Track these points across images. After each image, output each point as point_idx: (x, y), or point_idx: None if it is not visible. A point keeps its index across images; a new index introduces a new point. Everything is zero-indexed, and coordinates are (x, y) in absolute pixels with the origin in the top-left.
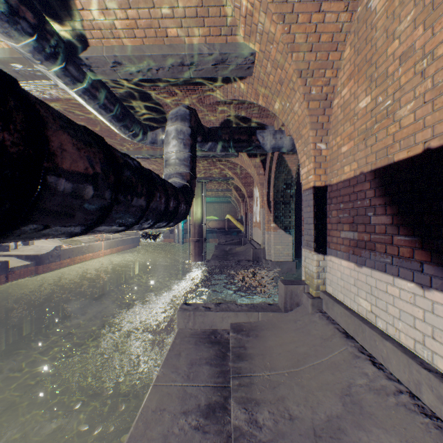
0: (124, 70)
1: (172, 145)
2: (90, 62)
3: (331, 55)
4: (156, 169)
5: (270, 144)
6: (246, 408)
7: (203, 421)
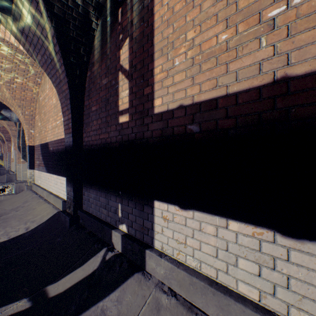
0: None
1: None
2: None
3: (33, 104)
4: None
5: (16, 118)
6: None
7: None
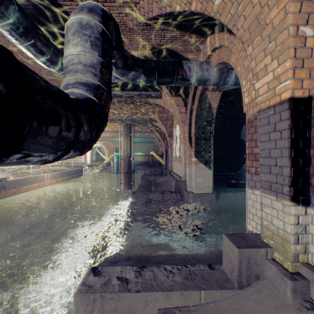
0: None
1: (74, 45)
2: None
3: None
4: None
5: (196, 75)
6: None
7: None
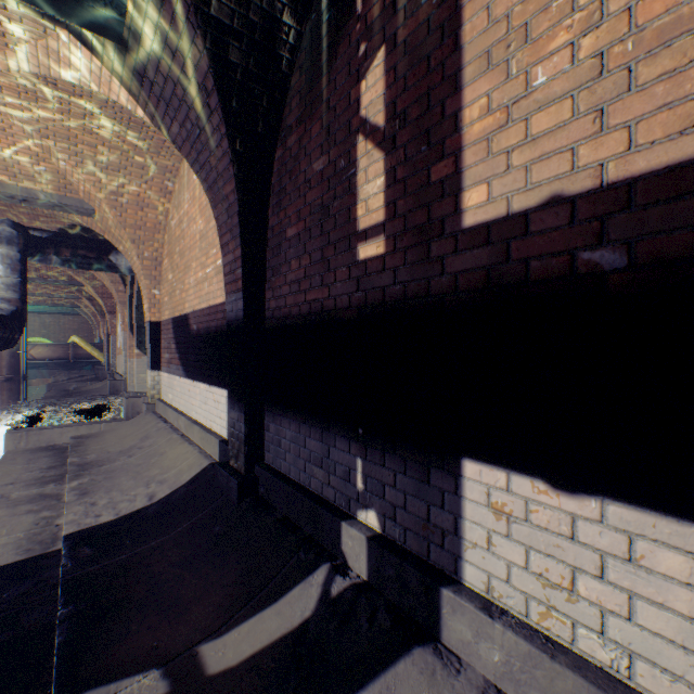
0: None
1: None
2: None
3: (158, 235)
4: None
5: (127, 267)
6: (81, 457)
7: (47, 470)
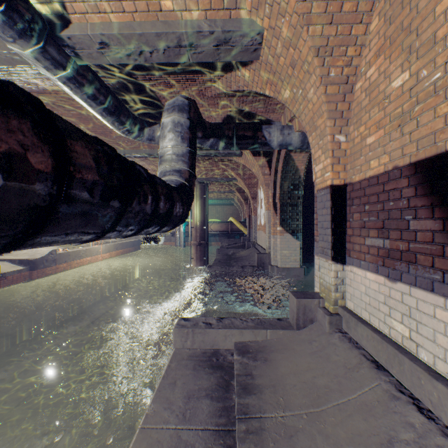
0: (114, 53)
1: (168, 139)
2: (73, 43)
3: (355, 28)
4: (155, 170)
5: (277, 140)
6: None
7: None
